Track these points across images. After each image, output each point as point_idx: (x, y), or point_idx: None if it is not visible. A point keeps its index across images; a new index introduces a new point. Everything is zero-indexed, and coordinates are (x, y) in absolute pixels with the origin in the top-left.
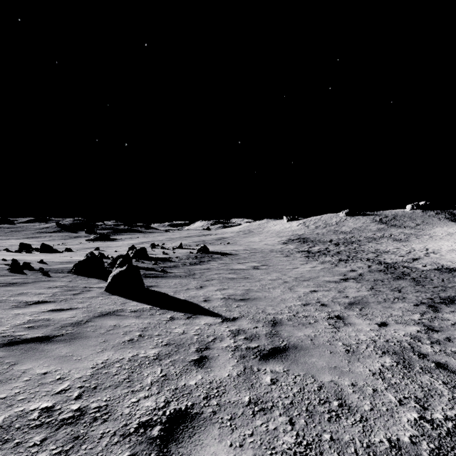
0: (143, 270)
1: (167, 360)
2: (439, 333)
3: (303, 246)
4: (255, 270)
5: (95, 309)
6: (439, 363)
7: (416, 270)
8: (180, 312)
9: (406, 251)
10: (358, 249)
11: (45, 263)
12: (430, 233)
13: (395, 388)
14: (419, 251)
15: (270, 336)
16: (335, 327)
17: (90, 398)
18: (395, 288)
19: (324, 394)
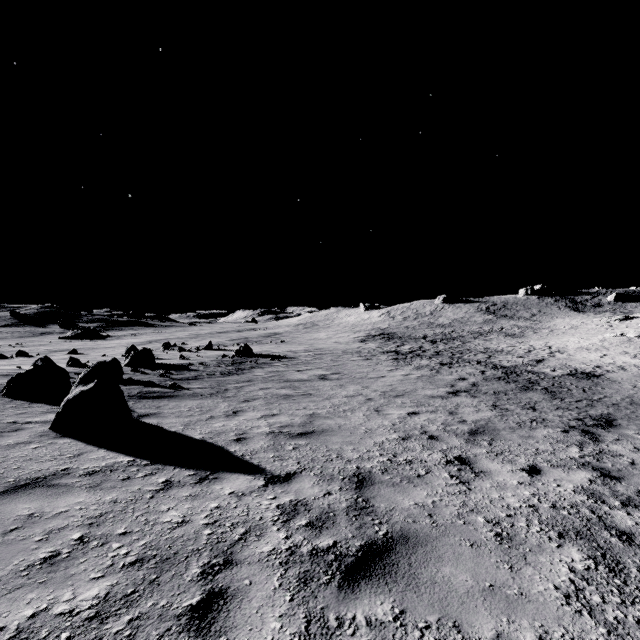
0: (140, 386)
1: (121, 617)
2: (623, 482)
3: (389, 345)
4: (322, 381)
5: (5, 474)
6: None
7: (545, 376)
8: (187, 468)
9: (524, 349)
10: (462, 347)
11: None
12: (550, 326)
13: (625, 638)
14: (541, 350)
15: (355, 514)
16: (461, 481)
17: None
18: (525, 404)
19: None
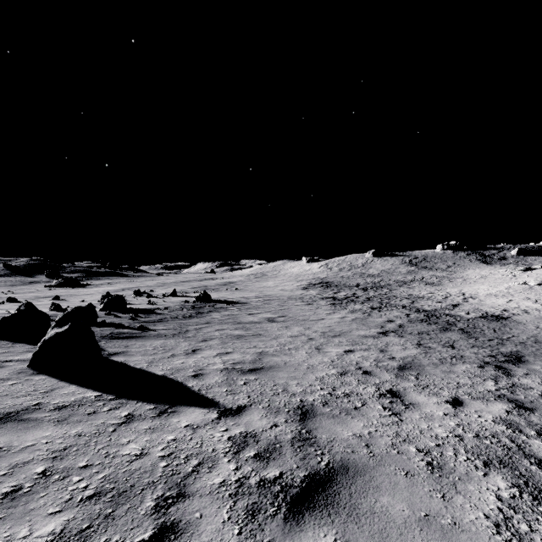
0: (111, 327)
1: None
2: (536, 413)
3: (327, 292)
4: (270, 323)
5: None
6: None
7: (461, 318)
8: (148, 402)
9: (442, 296)
10: (389, 294)
11: None
12: (463, 276)
13: None
14: (456, 296)
15: (300, 445)
16: (394, 413)
17: None
18: (445, 342)
19: None
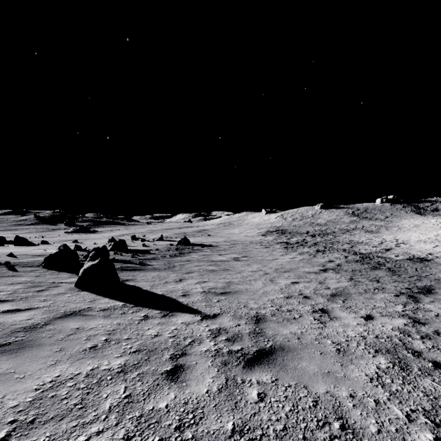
0: (120, 263)
1: (134, 372)
2: (426, 325)
3: (282, 238)
4: (236, 261)
5: (58, 308)
6: (436, 363)
7: (390, 260)
8: (156, 309)
9: (378, 241)
10: (333, 240)
11: (15, 256)
12: (399, 225)
13: (399, 398)
14: (390, 242)
15: (254, 336)
16: (321, 322)
17: (20, 440)
18: (373, 278)
19: (321, 412)
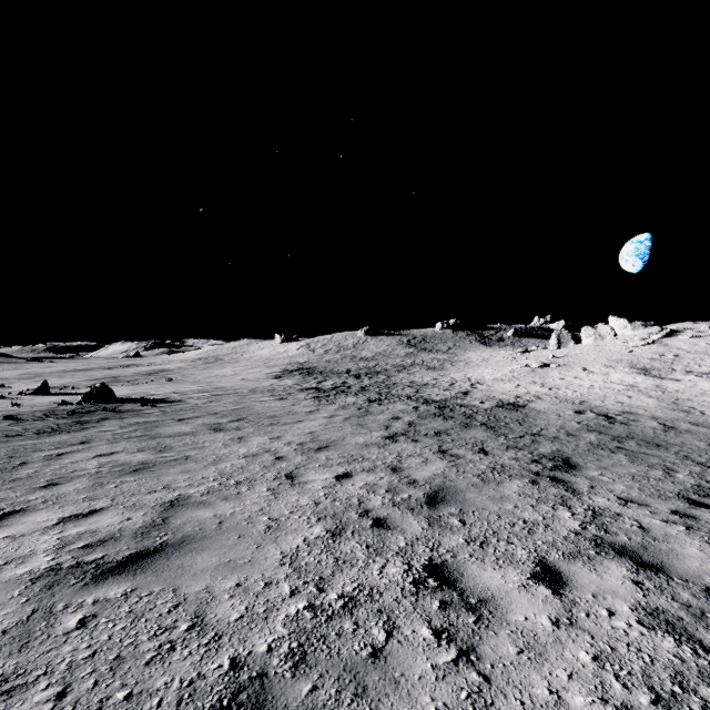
0: None
1: None
2: (673, 576)
3: (309, 381)
4: (213, 434)
5: None
6: None
7: (478, 409)
8: None
9: (448, 382)
10: (388, 381)
11: None
12: (465, 358)
13: None
14: (463, 382)
15: None
16: (461, 650)
17: None
18: (473, 445)
19: None
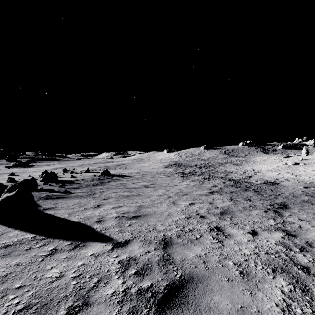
0: (47, 192)
1: None
2: (298, 237)
3: (179, 169)
4: (145, 188)
5: None
6: None
7: (253, 184)
8: (67, 240)
9: (242, 171)
10: (213, 170)
11: None
12: (253, 160)
13: None
14: (250, 171)
15: (163, 264)
16: (219, 241)
17: None
18: (245, 198)
19: None
